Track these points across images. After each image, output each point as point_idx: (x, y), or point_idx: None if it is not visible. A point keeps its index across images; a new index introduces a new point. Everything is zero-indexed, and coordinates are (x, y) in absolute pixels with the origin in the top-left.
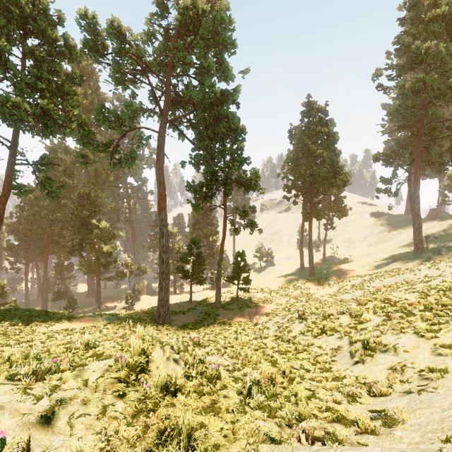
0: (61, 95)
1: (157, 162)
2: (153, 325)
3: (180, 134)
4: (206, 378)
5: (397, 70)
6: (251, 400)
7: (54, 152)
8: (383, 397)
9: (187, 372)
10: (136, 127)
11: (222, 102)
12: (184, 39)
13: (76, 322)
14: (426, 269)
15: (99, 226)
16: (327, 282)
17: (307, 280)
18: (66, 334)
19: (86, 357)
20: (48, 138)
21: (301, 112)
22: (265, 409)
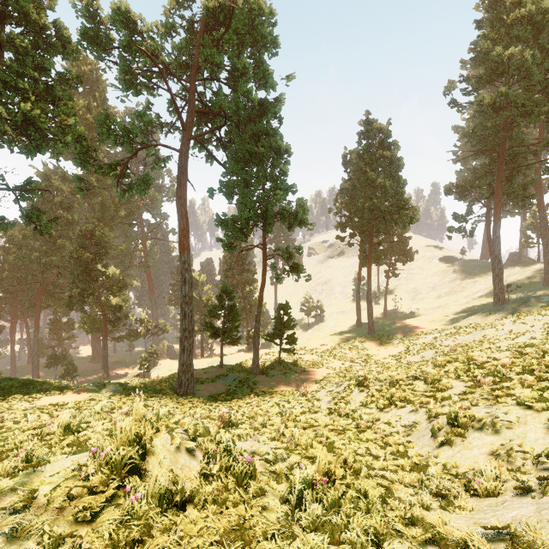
0: (52, 101)
1: (178, 188)
2: (172, 397)
3: (208, 156)
4: (234, 477)
5: (473, 82)
6: (303, 513)
7: (47, 179)
8: (490, 498)
9: (206, 469)
10: (151, 144)
11: (261, 115)
12: (213, 34)
13: (70, 394)
14: (510, 323)
15: (105, 272)
16: (390, 341)
17: (366, 338)
18: (53, 410)
19: (61, 446)
20: (34, 156)
21: (359, 132)
22: (324, 528)
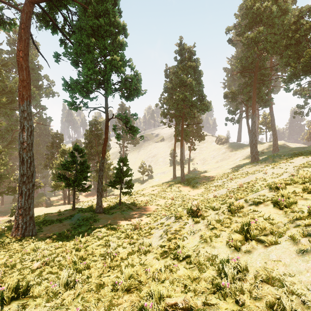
0: None
1: (18, 42)
2: (1, 243)
3: (61, 40)
4: None
5: (241, 28)
6: None
7: None
8: None
9: None
10: None
11: None
12: None
13: None
14: (271, 169)
15: None
16: (195, 185)
17: (180, 184)
18: None
19: None
20: None
21: (175, 51)
22: None
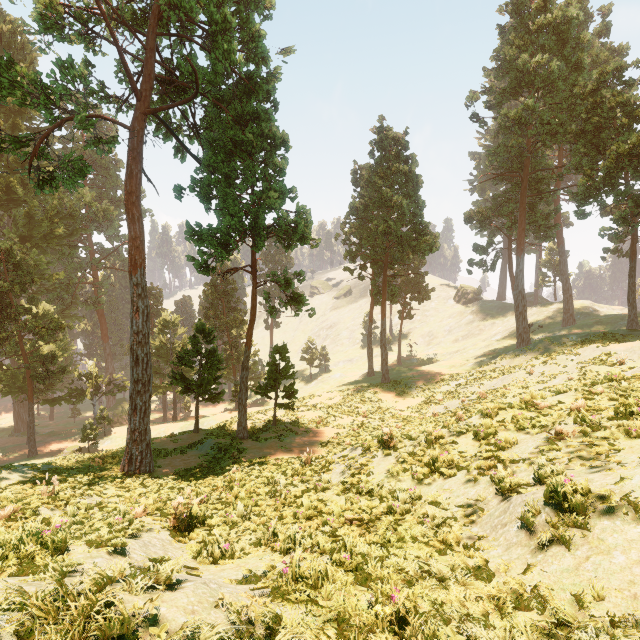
0: None
1: (128, 180)
2: (115, 480)
3: (177, 148)
4: None
5: (497, 95)
6: None
7: None
8: None
9: None
10: None
11: (249, 93)
12: None
13: None
14: (541, 365)
15: (30, 309)
16: (408, 391)
17: (380, 388)
18: None
19: None
20: None
21: (371, 142)
22: None
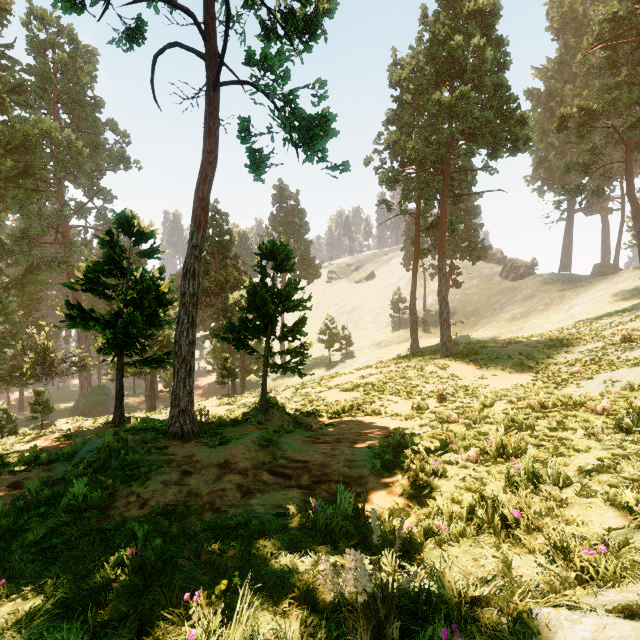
0: None
1: None
2: None
3: None
4: None
5: None
6: None
7: None
8: None
9: None
10: None
11: None
12: None
13: None
14: None
15: None
16: (495, 363)
17: (445, 359)
18: None
19: None
20: None
21: None
22: None
